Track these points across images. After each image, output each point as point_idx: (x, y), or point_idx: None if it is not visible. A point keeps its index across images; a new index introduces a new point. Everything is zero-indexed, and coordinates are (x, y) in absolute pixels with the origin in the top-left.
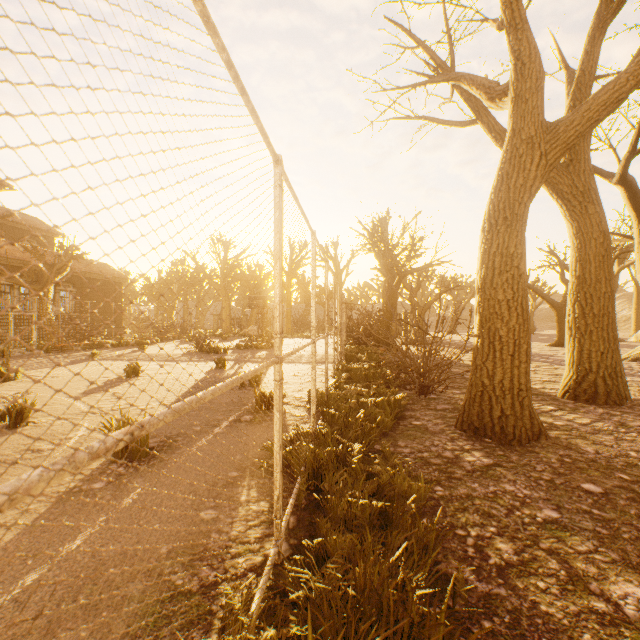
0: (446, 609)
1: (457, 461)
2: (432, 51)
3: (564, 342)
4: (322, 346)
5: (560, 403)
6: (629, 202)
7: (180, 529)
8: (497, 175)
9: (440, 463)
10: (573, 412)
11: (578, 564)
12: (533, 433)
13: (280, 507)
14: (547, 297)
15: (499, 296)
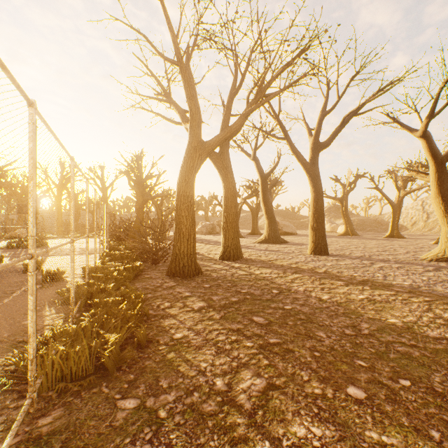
0: (137, 310)
1: (161, 286)
2: (160, 82)
3: None
4: (91, 243)
5: (217, 262)
6: (257, 169)
7: (12, 329)
8: (183, 159)
9: (153, 288)
10: (219, 264)
11: (189, 303)
12: (196, 272)
13: (74, 302)
14: None
15: (183, 214)
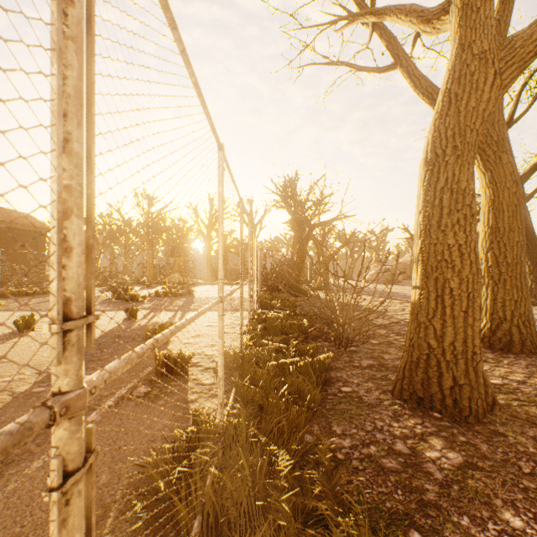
0: None
1: (417, 461)
2: None
3: None
4: (238, 292)
5: None
6: None
7: None
8: (442, 98)
9: (397, 468)
10: (499, 365)
11: None
12: (487, 403)
13: None
14: None
15: (449, 240)
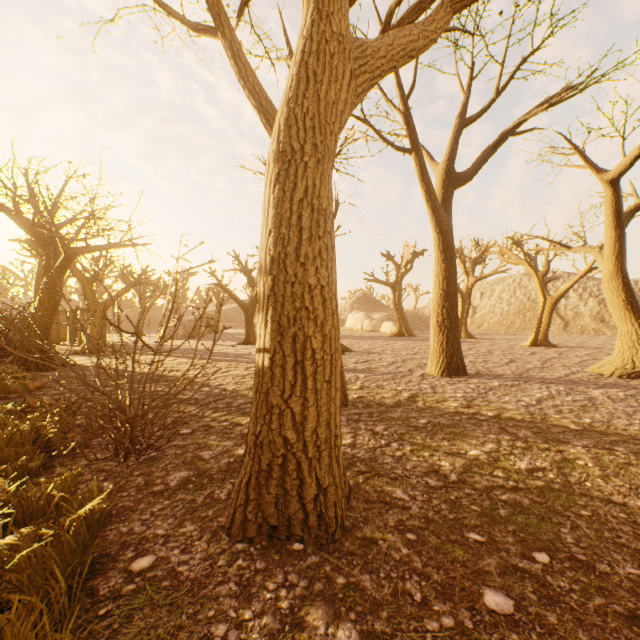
0: None
1: None
2: None
3: (251, 340)
4: None
5: None
6: None
7: None
8: (297, 72)
9: None
10: None
11: None
12: (345, 496)
13: None
14: (238, 298)
15: (311, 279)
